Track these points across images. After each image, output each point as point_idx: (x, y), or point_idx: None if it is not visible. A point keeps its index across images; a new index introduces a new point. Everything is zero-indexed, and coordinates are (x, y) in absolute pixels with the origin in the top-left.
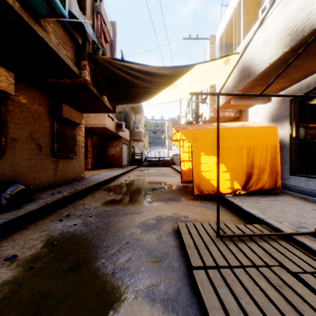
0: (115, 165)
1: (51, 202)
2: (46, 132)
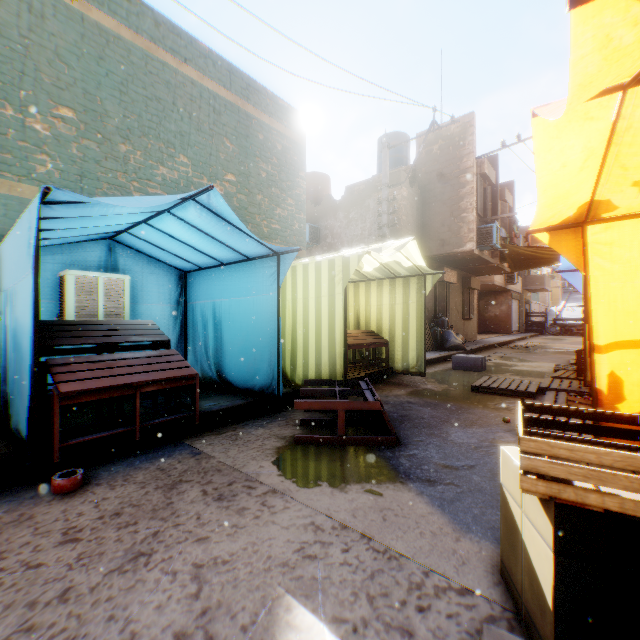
0: (500, 331)
1: (480, 347)
2: (459, 301)
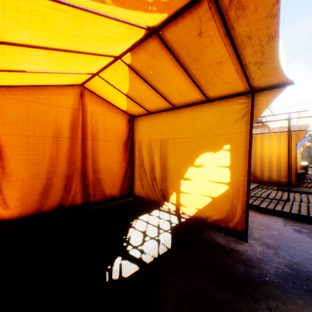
0: None
1: None
2: None
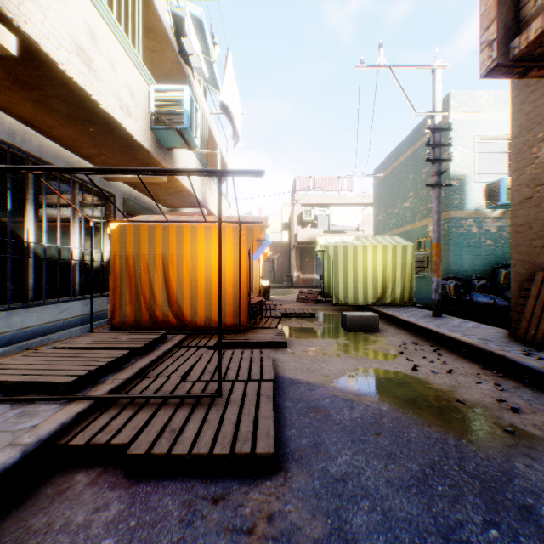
0: None
1: None
2: None
